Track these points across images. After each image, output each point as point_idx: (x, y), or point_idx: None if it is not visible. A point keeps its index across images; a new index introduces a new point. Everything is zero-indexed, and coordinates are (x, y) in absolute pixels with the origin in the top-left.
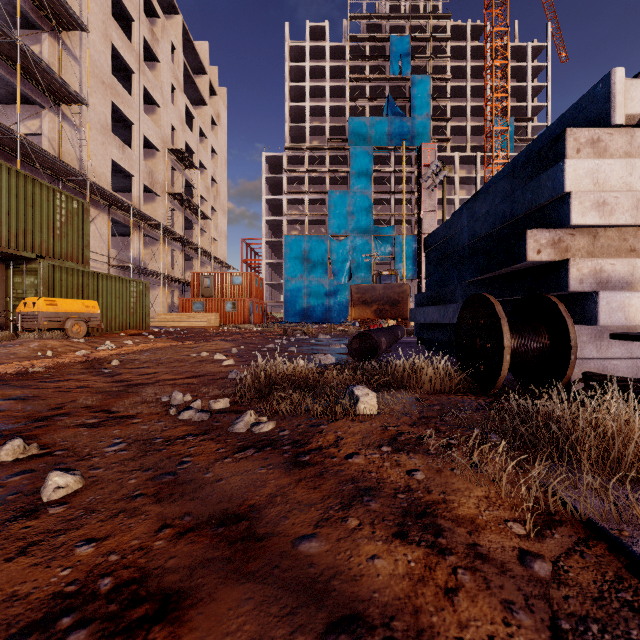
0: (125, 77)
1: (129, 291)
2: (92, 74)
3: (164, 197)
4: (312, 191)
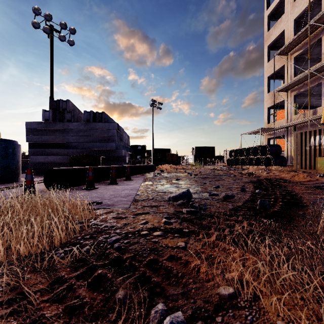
0: None
1: None
2: None
3: None
4: None
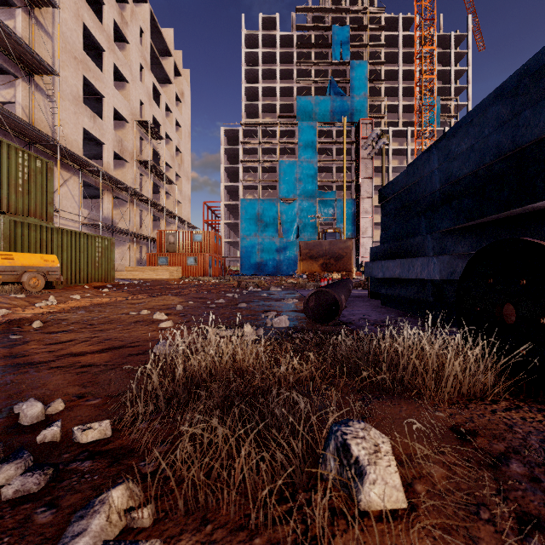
0: (97, 55)
1: (94, 246)
2: (64, 49)
3: (133, 163)
4: (265, 160)
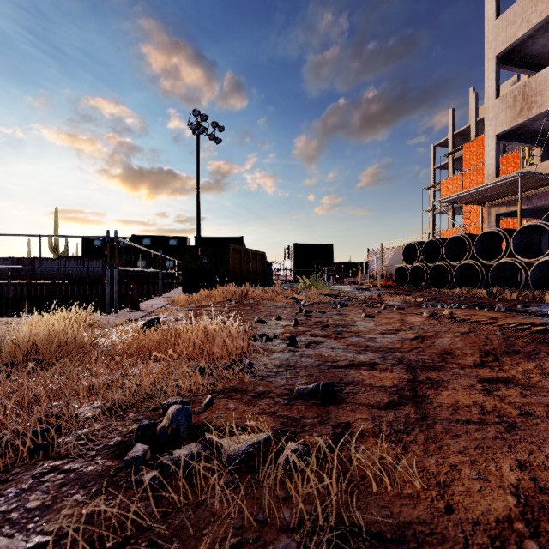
0: None
1: None
2: None
3: None
4: None
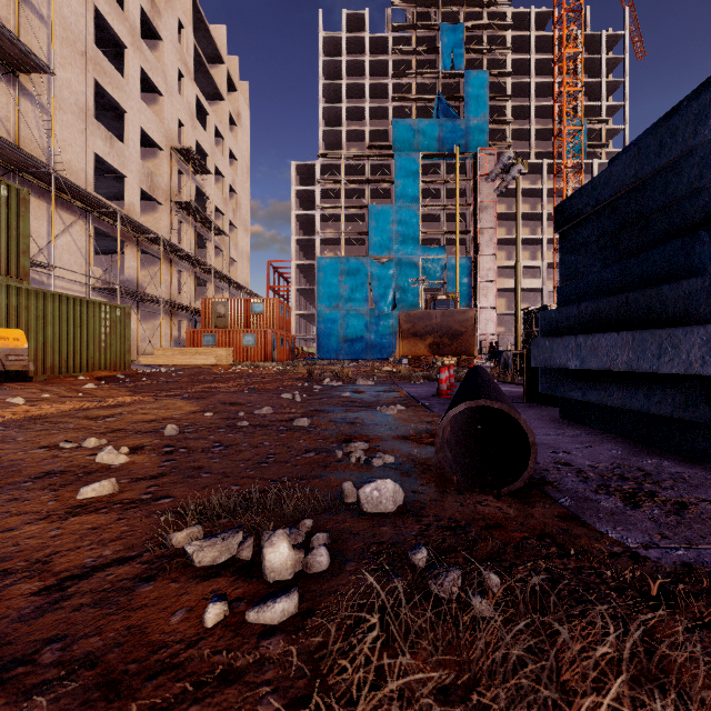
0: (117, 55)
1: (98, 318)
2: (66, 41)
3: (168, 206)
4: (350, 205)
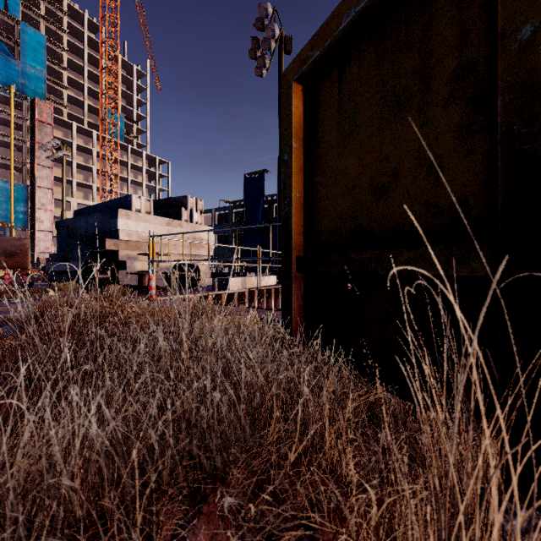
0: None
1: None
2: None
3: None
4: None
